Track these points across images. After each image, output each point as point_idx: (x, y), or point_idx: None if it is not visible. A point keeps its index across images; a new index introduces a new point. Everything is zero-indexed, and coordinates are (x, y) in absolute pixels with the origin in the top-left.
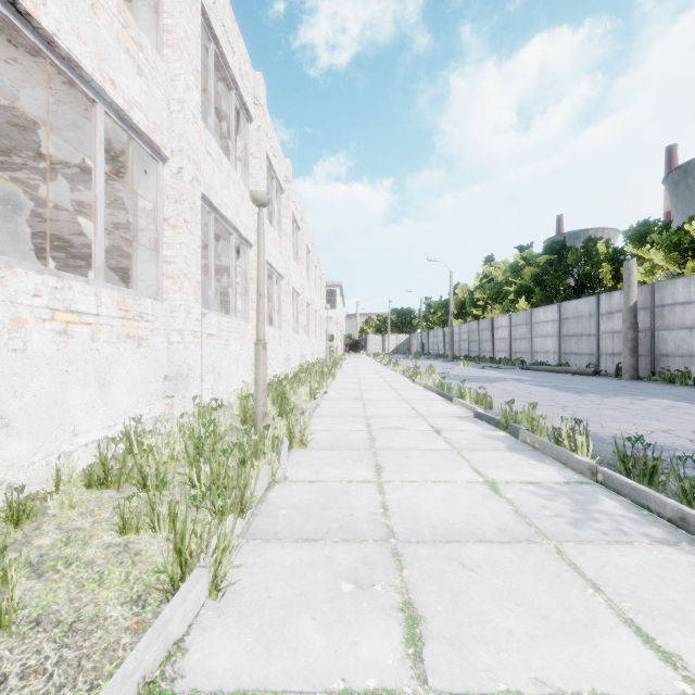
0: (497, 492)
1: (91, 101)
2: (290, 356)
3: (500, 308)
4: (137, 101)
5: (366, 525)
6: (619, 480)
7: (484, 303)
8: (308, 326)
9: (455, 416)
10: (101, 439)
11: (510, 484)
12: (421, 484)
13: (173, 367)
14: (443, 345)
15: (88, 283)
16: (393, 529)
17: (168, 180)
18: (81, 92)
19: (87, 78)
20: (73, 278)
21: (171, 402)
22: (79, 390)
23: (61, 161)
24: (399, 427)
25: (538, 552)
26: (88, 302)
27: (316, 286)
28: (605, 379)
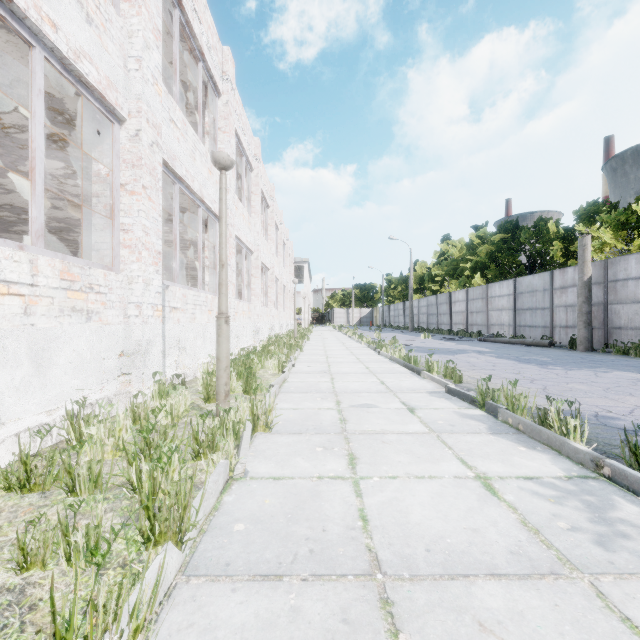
0: (494, 492)
1: (28, 44)
2: (259, 329)
3: (456, 284)
4: (85, 51)
5: (343, 547)
6: (636, 478)
7: (442, 279)
8: (277, 300)
9: (426, 391)
10: (38, 426)
11: (506, 481)
12: (404, 482)
13: (130, 342)
14: (403, 318)
15: (22, 249)
16: (378, 555)
17: (125, 143)
18: (14, 32)
19: (19, 15)
20: (1, 242)
21: (128, 379)
22: (7, 371)
23: (13, 124)
24: (369, 404)
25: (572, 595)
26: (19, 270)
27: (285, 262)
28: (561, 351)
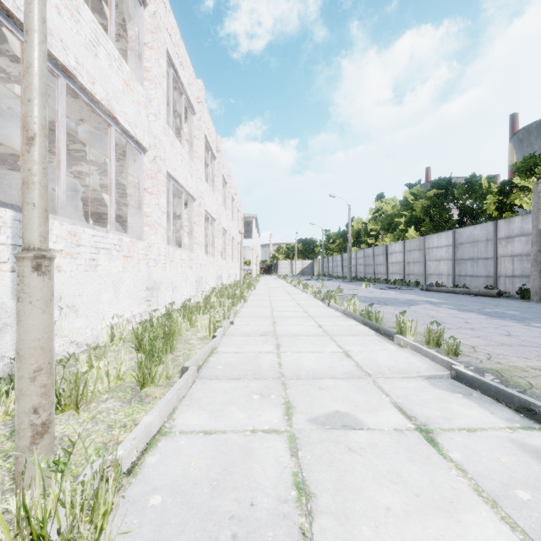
0: None
1: None
2: (202, 279)
3: (391, 237)
4: None
5: None
6: None
7: (377, 233)
8: (226, 251)
9: (419, 374)
10: None
11: None
12: None
13: None
14: (341, 268)
15: None
16: None
17: None
18: None
19: None
20: None
21: None
22: None
23: None
24: (344, 415)
25: None
26: None
27: (234, 216)
28: (514, 301)
